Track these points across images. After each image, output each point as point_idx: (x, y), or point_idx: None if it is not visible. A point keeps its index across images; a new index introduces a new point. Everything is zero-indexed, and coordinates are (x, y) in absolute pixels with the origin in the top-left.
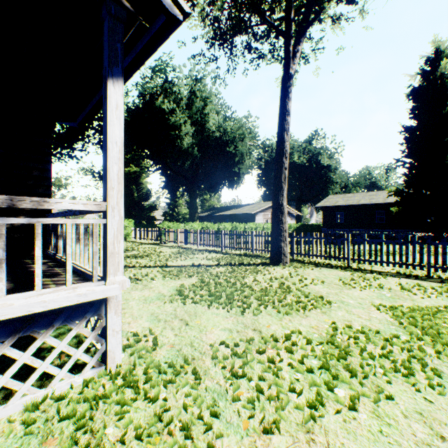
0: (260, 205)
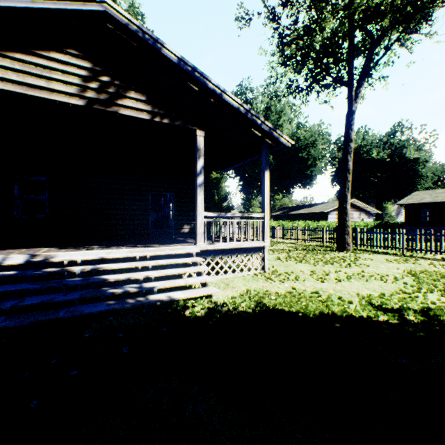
0: (332, 204)
